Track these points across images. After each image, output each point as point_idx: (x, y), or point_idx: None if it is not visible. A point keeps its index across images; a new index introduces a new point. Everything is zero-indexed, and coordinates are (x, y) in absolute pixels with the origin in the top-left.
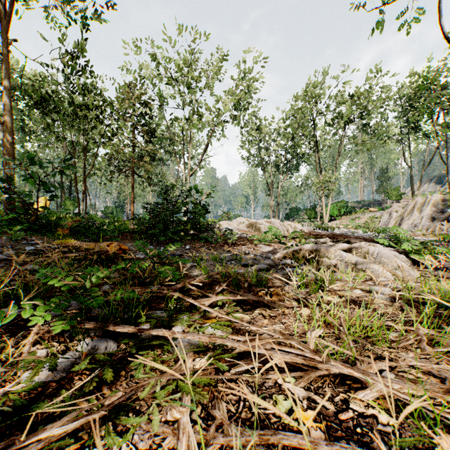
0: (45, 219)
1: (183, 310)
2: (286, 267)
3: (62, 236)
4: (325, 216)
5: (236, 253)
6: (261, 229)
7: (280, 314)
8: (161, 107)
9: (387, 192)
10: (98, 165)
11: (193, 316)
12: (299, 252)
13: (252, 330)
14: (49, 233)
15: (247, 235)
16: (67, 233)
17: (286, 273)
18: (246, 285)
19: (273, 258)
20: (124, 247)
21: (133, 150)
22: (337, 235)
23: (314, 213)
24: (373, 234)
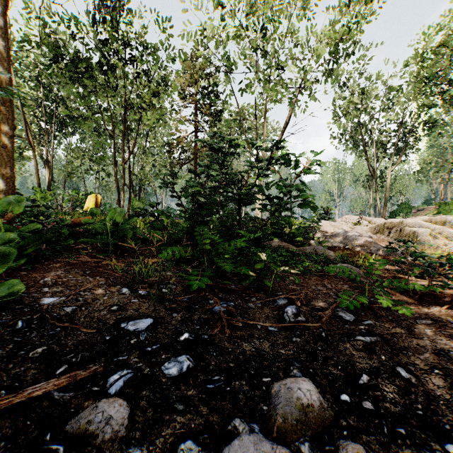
0: None
1: None
2: None
3: None
4: None
5: None
6: (420, 237)
7: None
8: (228, 75)
9: None
10: (164, 162)
11: None
12: None
13: None
14: None
15: None
16: None
17: None
18: None
19: None
20: None
21: (195, 135)
22: None
23: None
24: None
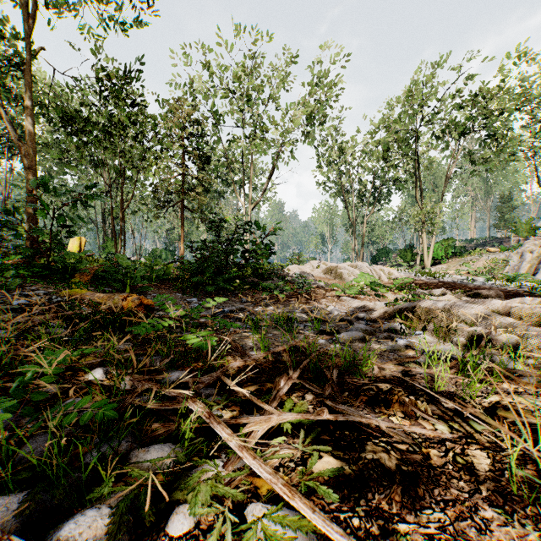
0: (60, 262)
1: (213, 441)
2: (392, 335)
3: (74, 285)
4: (427, 258)
5: (312, 310)
6: (344, 276)
7: (424, 467)
8: (216, 125)
9: (513, 226)
10: (144, 199)
11: (228, 463)
12: (412, 312)
13: (369, 533)
14: (61, 280)
15: (325, 283)
16: (87, 281)
17: (397, 347)
18: (335, 376)
19: (368, 319)
20: (148, 301)
21: (182, 179)
22: (451, 284)
23: (411, 255)
24: (500, 283)
